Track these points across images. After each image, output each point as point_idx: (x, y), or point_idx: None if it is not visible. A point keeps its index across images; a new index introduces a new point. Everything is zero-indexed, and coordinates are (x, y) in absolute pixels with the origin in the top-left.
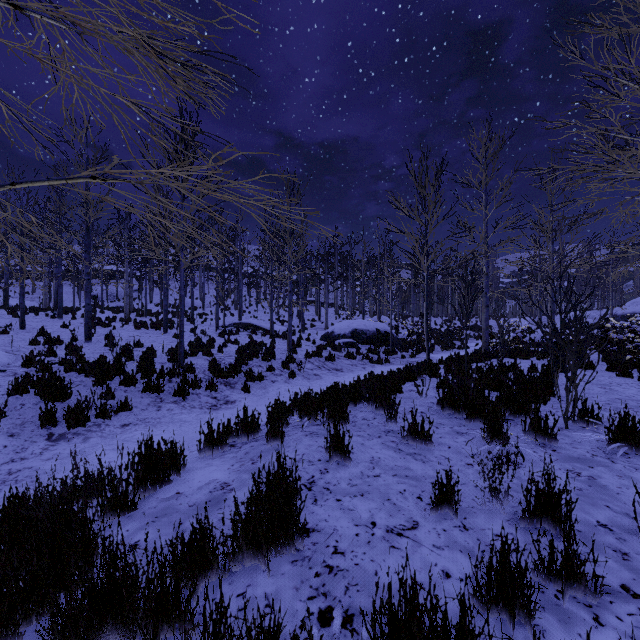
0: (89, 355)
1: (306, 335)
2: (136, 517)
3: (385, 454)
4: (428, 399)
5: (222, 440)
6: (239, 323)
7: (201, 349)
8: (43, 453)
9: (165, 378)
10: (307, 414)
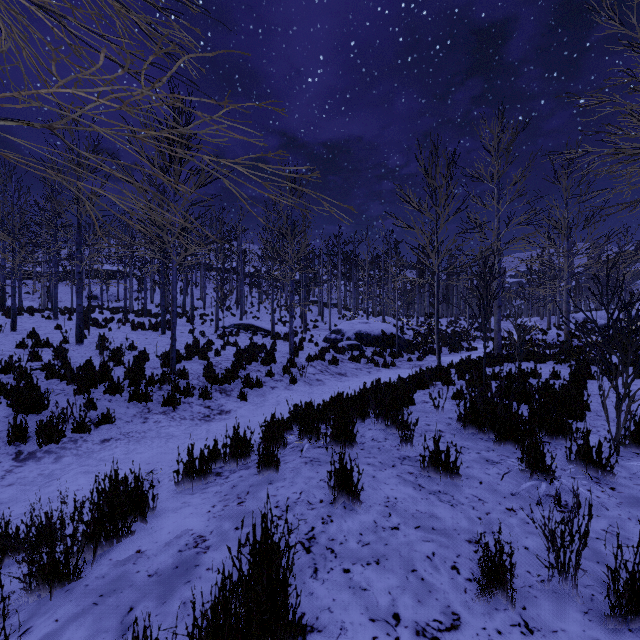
0: (77, 359)
1: (308, 336)
2: (75, 594)
3: (402, 492)
4: (445, 413)
5: (205, 469)
6: (240, 324)
7: (197, 352)
8: (5, 477)
9: (155, 385)
10: (307, 433)
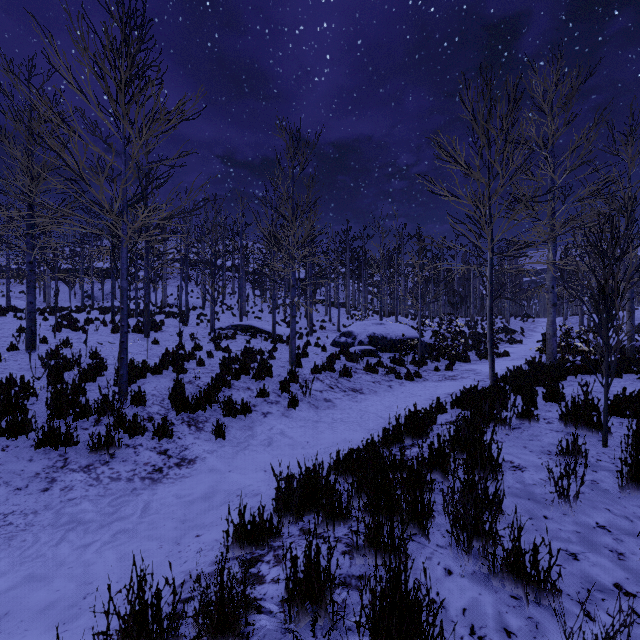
0: (8, 374)
1: (315, 339)
2: None
3: None
4: (580, 508)
5: None
6: (238, 325)
7: (174, 362)
8: None
9: (92, 416)
10: (307, 600)
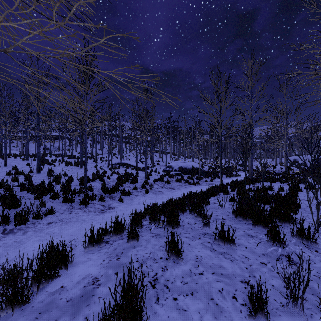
0: (37, 180)
1: (155, 169)
2: (25, 312)
3: (204, 253)
4: (225, 209)
5: (100, 239)
6: (120, 162)
7: (98, 177)
8: None
9: (76, 194)
10: (154, 220)
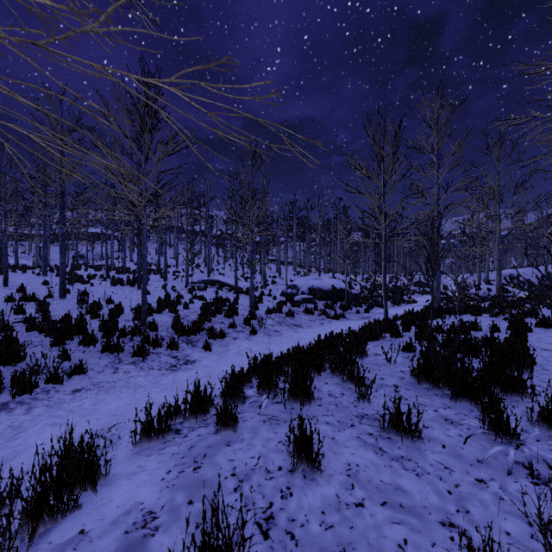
0: (59, 312)
1: (267, 291)
2: None
3: (364, 458)
4: (397, 366)
5: (164, 427)
6: (207, 280)
7: (168, 306)
8: None
9: (127, 337)
10: (266, 388)
